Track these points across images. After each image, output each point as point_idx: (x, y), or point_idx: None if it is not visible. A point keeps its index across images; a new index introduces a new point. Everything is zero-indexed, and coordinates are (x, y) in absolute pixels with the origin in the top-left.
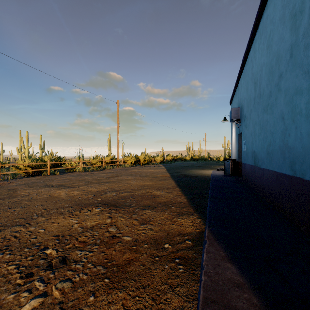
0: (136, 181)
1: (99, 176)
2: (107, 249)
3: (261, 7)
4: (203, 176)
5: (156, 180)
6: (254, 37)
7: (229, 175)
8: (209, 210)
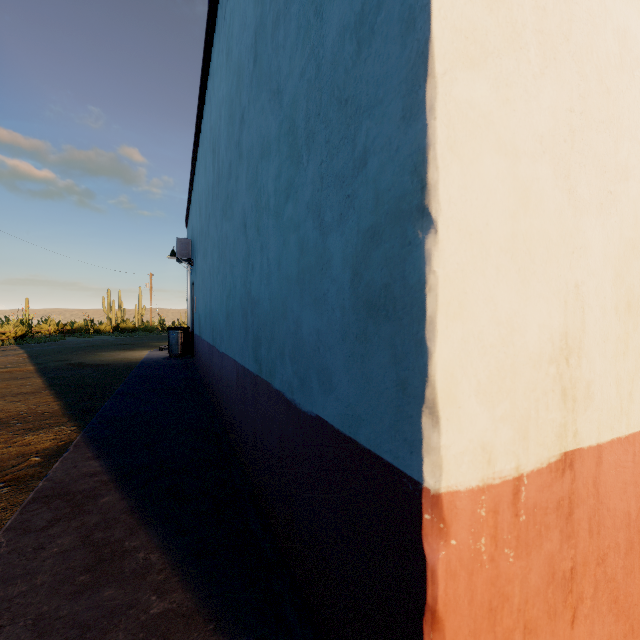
0: None
1: None
2: None
3: (199, 104)
4: (125, 362)
5: None
6: (198, 138)
7: (178, 356)
8: (101, 413)
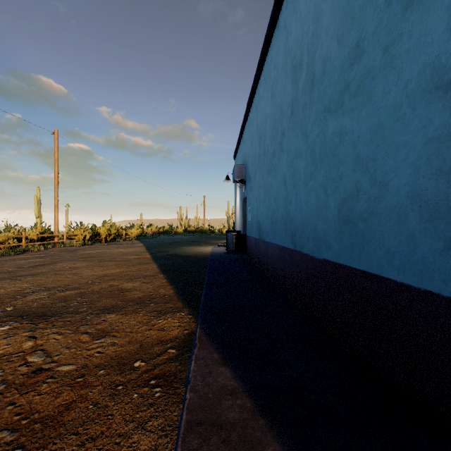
0: (92, 270)
1: (11, 265)
2: (21, 396)
3: (265, 45)
4: (200, 254)
5: (128, 265)
6: (258, 79)
7: (233, 251)
8: (204, 302)
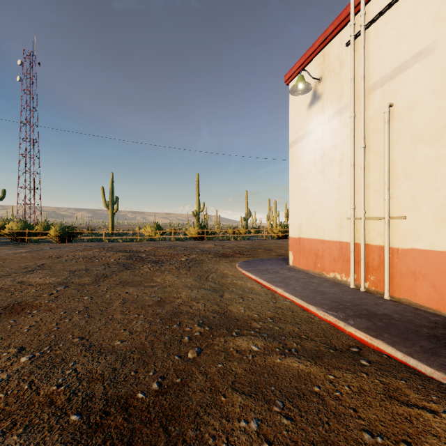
0: None
1: None
2: None
3: None
4: None
5: None
6: None
7: None
8: None
